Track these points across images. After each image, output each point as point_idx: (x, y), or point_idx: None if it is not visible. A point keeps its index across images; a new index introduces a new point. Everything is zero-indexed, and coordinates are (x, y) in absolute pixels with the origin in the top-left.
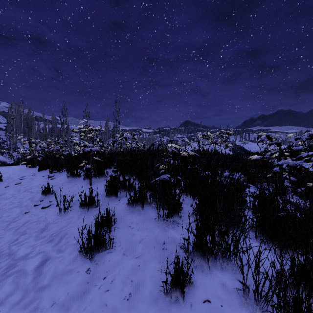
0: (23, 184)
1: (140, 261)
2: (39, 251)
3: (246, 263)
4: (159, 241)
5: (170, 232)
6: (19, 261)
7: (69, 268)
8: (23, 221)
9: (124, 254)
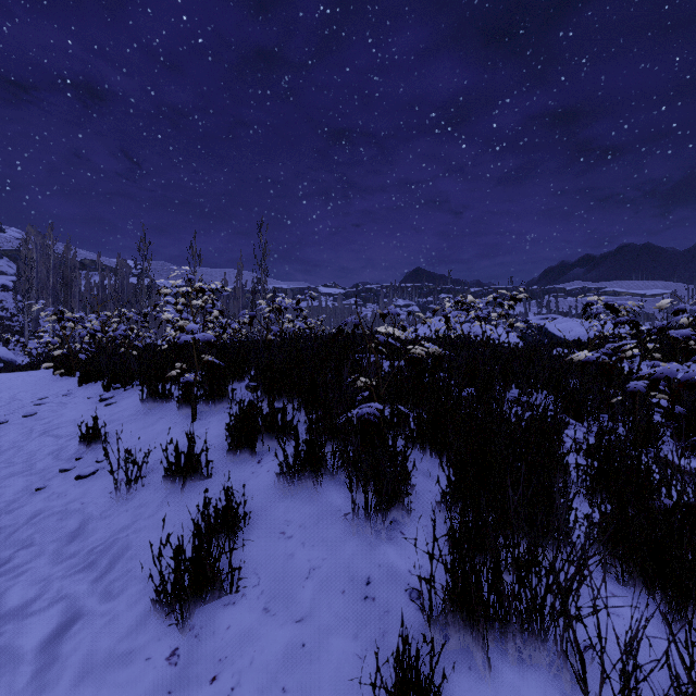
0: (42, 417)
1: (307, 633)
2: (58, 595)
3: (586, 651)
4: (356, 577)
5: (383, 550)
6: (4, 624)
7: (126, 646)
8: (30, 511)
9: (268, 609)
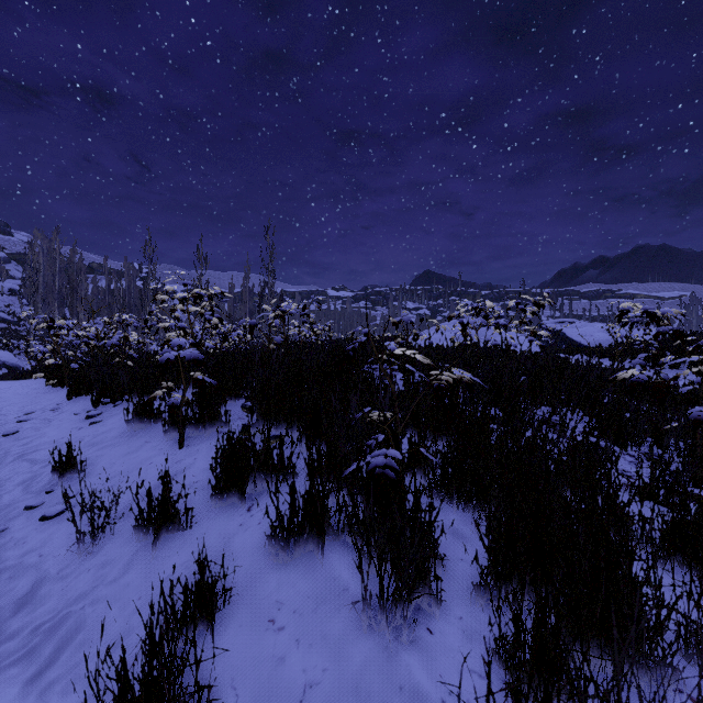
0: (22, 436)
1: None
2: None
3: None
4: None
5: (405, 661)
6: None
7: None
8: None
9: None
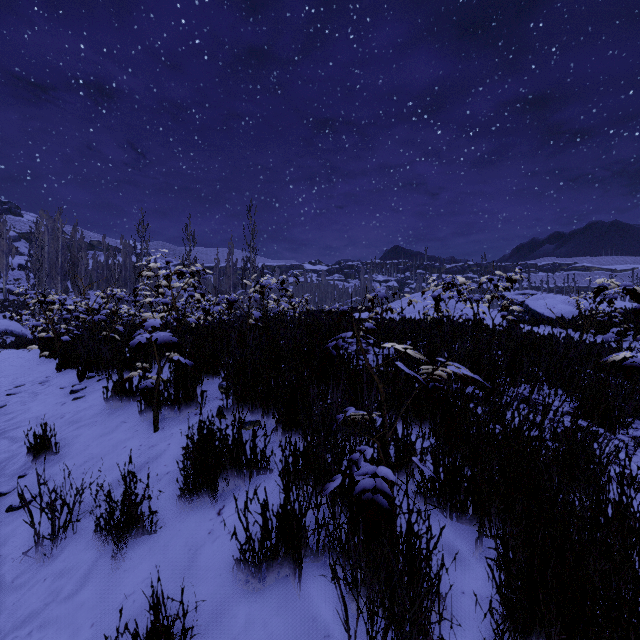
0: (8, 411)
1: None
2: None
3: None
4: None
5: None
6: None
7: None
8: None
9: None
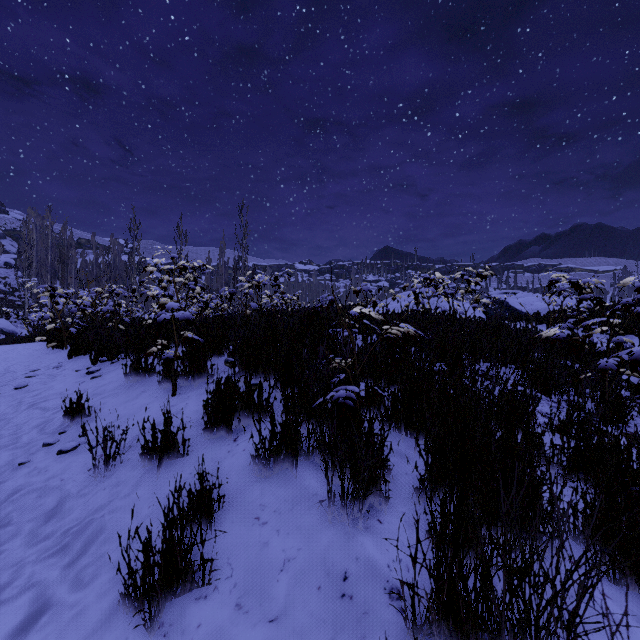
0: (31, 389)
1: (281, 635)
2: (29, 582)
3: None
4: (332, 571)
5: (360, 541)
6: None
7: None
8: (11, 487)
9: (240, 605)
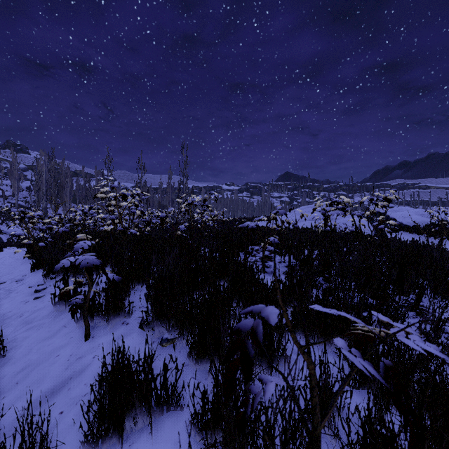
0: None
1: None
2: None
3: None
4: None
5: None
6: None
7: None
8: None
9: None
